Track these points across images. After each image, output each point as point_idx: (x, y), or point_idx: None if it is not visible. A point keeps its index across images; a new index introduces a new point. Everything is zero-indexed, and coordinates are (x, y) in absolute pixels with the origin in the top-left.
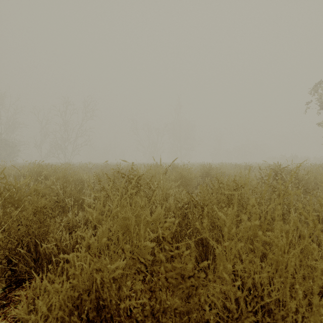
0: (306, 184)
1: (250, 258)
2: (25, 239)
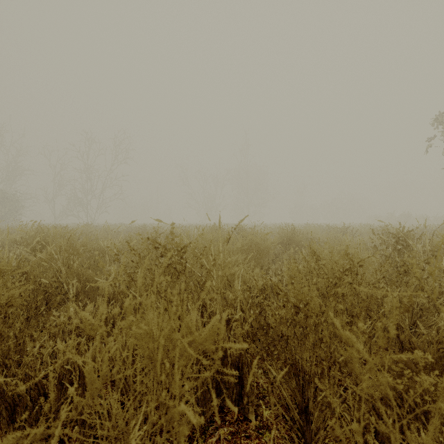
0: None
1: None
2: None
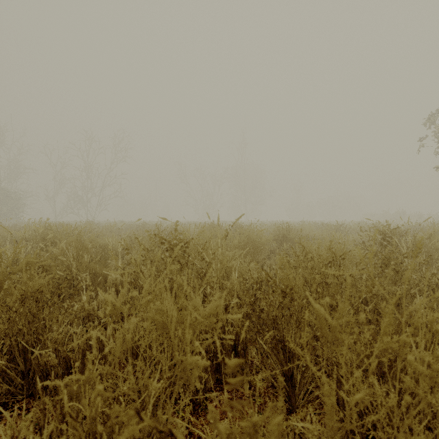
0: (427, 252)
1: (407, 423)
2: (7, 342)
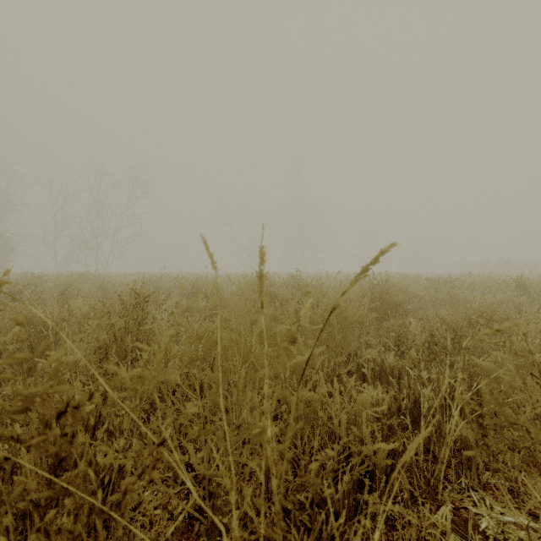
0: None
1: None
2: None
